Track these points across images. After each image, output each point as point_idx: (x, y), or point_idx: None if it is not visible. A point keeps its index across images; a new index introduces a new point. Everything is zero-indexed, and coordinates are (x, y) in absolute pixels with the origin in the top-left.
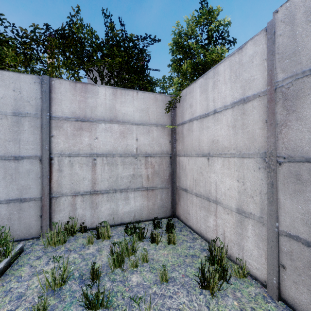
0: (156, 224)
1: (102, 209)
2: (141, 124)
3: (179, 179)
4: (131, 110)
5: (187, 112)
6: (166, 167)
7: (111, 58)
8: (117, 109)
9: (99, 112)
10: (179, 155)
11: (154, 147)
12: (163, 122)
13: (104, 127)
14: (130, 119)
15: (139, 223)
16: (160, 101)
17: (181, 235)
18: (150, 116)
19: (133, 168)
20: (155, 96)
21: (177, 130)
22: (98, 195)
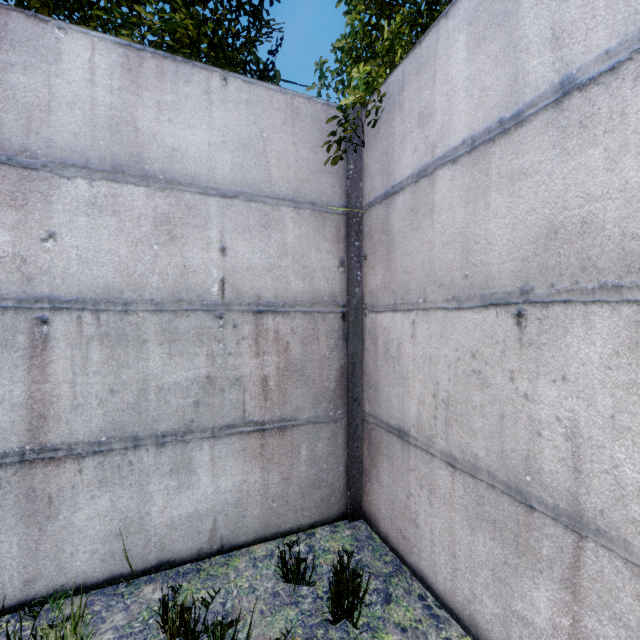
0: (291, 568)
1: (78, 517)
2: (238, 195)
3: (372, 391)
4: (201, 138)
5: (407, 146)
6: (329, 350)
7: (169, 32)
8: (143, 128)
9: (63, 134)
10: (372, 307)
11: (288, 281)
12: (317, 194)
13: (87, 192)
14: (197, 172)
15: (232, 556)
16: (307, 120)
17: (393, 633)
18: (274, 169)
19: (210, 354)
20: (290, 101)
21: (365, 225)
22: (61, 465)
